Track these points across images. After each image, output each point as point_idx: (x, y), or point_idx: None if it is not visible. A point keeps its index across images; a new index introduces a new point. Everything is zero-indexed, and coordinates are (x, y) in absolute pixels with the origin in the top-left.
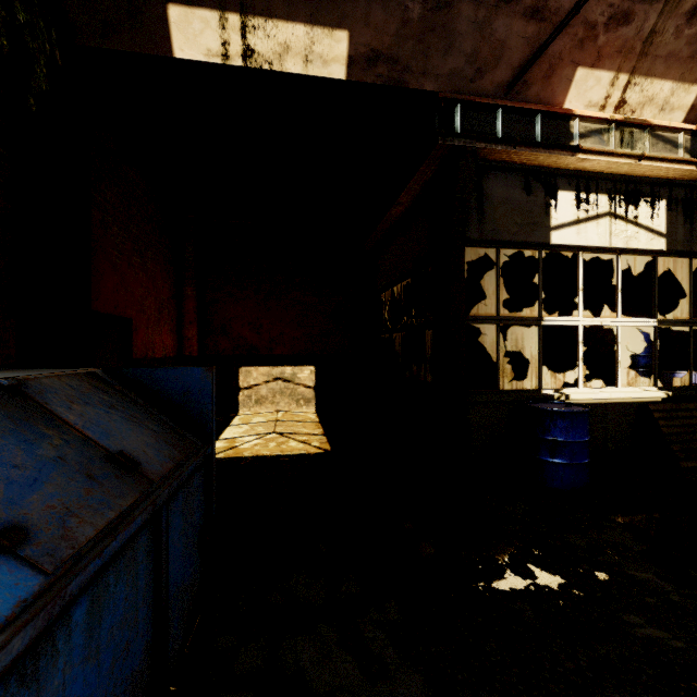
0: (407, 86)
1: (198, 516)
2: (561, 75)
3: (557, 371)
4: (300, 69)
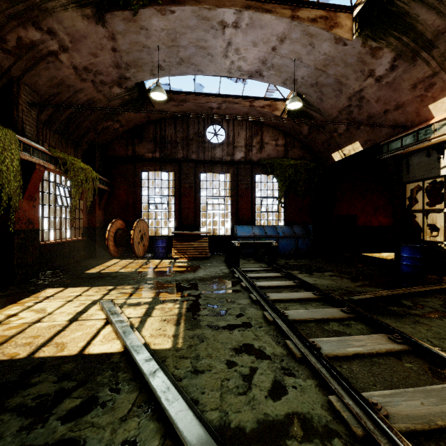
0: (377, 143)
1: (308, 244)
2: (423, 112)
3: None
4: (354, 152)
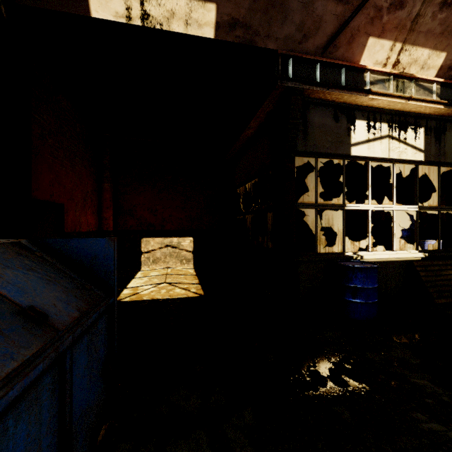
0: (256, 45)
1: (102, 351)
2: (358, 42)
3: (350, 240)
4: (182, 29)
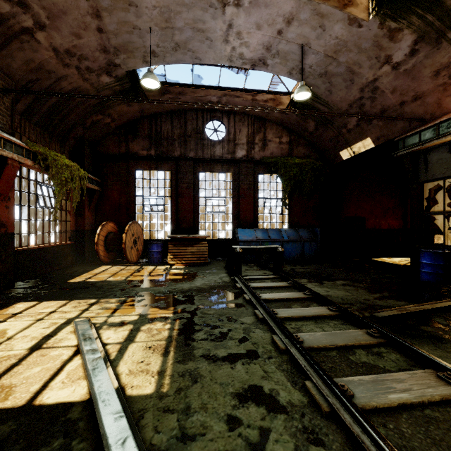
0: (391, 138)
1: (314, 248)
2: (445, 102)
3: None
4: (364, 150)
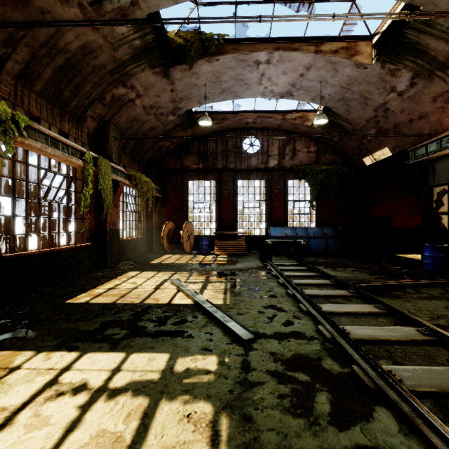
0: (405, 149)
1: (337, 244)
2: (445, 121)
3: None
4: (383, 157)
